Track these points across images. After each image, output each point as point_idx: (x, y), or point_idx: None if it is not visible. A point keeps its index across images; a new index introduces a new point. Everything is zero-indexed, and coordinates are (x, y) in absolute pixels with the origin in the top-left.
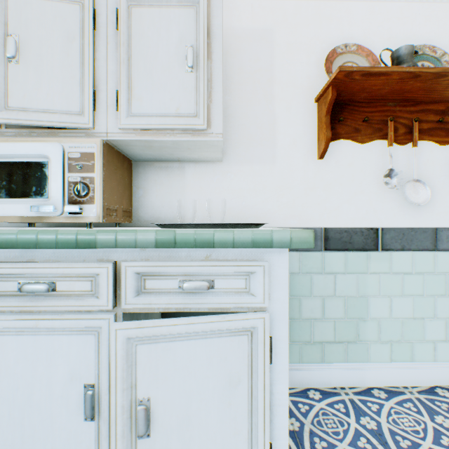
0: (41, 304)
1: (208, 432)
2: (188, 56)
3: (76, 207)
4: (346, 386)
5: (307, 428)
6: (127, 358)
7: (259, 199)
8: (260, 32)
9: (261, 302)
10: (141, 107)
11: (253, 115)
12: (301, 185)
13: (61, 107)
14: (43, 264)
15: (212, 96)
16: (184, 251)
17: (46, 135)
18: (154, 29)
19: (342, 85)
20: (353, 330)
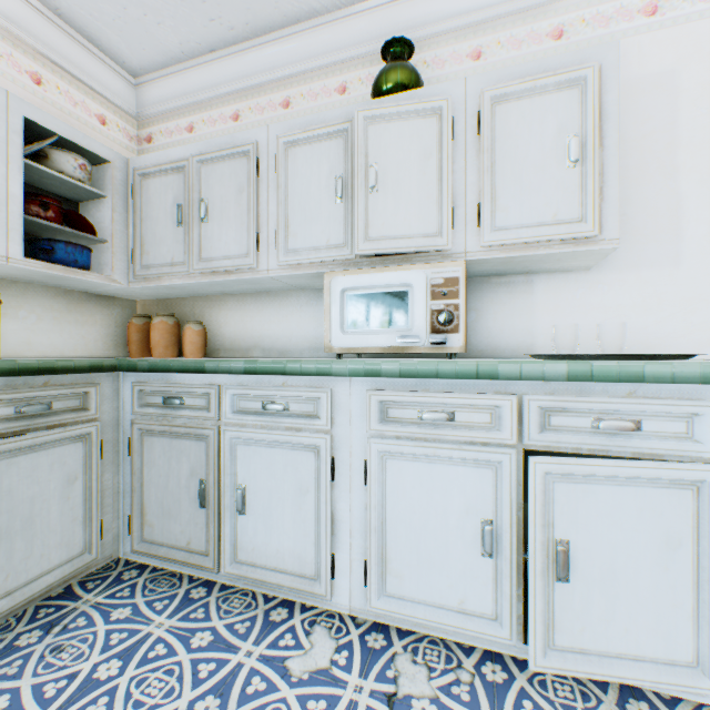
0: (440, 432)
1: (637, 595)
2: (571, 149)
3: (442, 337)
4: None
5: None
6: (544, 493)
7: (651, 319)
8: (652, 79)
9: None
10: (506, 219)
11: (640, 199)
12: None
13: (417, 231)
14: (443, 394)
15: (602, 193)
16: (598, 386)
17: (399, 261)
18: (523, 125)
19: None
20: None
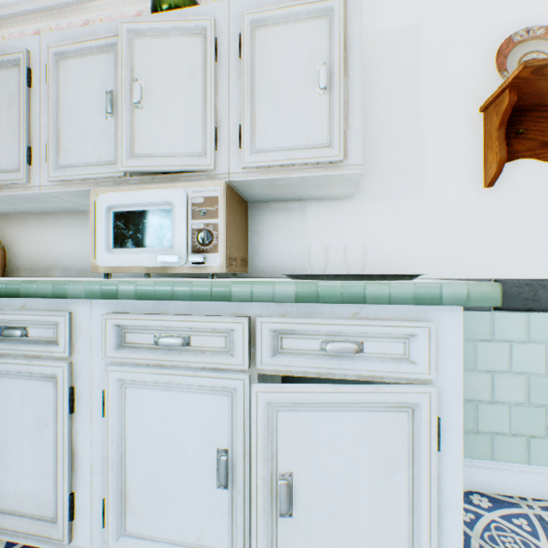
0: (176, 358)
1: (358, 523)
2: (320, 76)
3: (200, 256)
4: (528, 497)
5: (475, 543)
6: (267, 424)
7: (401, 243)
8: (402, 32)
9: (425, 373)
10: (265, 142)
11: (392, 137)
12: (459, 223)
13: (183, 150)
14: (178, 317)
15: (348, 120)
16: (327, 307)
17: (168, 180)
18: (280, 51)
19: (525, 86)
20: (539, 420)
